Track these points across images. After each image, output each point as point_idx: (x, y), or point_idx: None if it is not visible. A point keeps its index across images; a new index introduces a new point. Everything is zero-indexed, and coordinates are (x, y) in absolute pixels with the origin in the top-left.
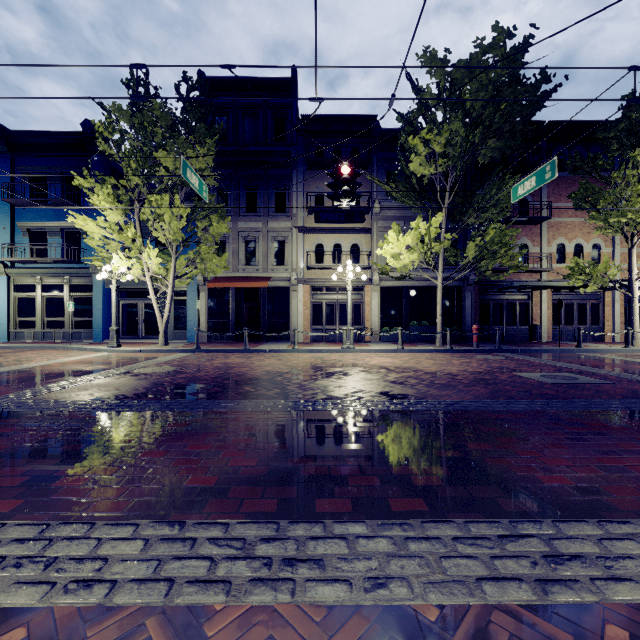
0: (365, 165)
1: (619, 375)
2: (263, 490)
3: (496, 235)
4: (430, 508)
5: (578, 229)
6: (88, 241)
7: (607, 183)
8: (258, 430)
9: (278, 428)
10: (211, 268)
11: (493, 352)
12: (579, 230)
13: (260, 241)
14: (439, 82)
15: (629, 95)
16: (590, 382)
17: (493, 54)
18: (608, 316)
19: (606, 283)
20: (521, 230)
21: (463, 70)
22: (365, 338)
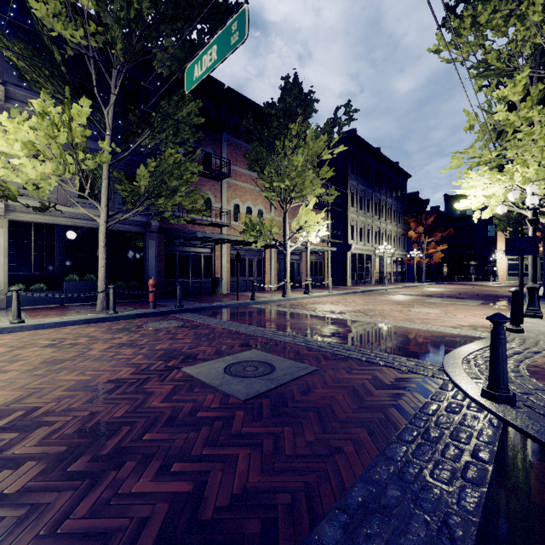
0: None
1: (307, 343)
2: None
3: (175, 166)
4: None
5: (249, 194)
6: None
7: (270, 154)
8: None
9: None
10: None
11: (173, 313)
12: (250, 195)
13: None
14: None
15: (286, 78)
16: (293, 375)
17: None
18: (268, 270)
19: (271, 240)
20: (205, 183)
21: None
22: None
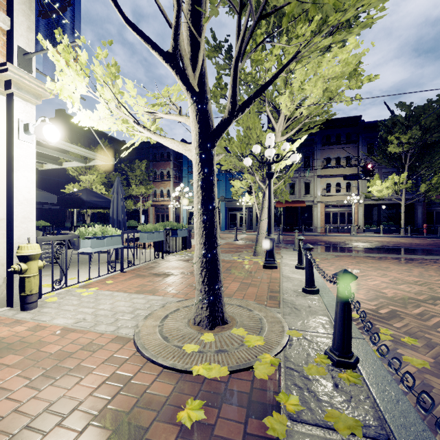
0: (355, 142)
1: None
2: (389, 253)
3: (438, 180)
4: (426, 255)
5: None
6: (232, 189)
7: None
8: (370, 249)
9: (374, 249)
10: (285, 199)
11: (436, 238)
12: None
13: (297, 183)
14: (406, 113)
15: None
16: None
17: (436, 104)
18: None
19: None
20: None
21: (420, 109)
22: None
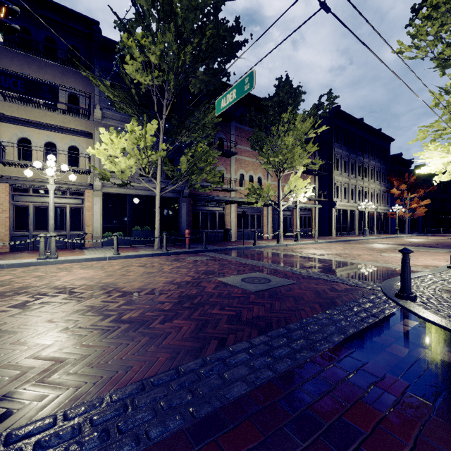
0: (85, 66)
1: (292, 270)
2: None
3: (203, 154)
4: None
5: (251, 165)
6: None
7: (267, 135)
8: None
9: None
10: None
11: (201, 252)
12: (251, 166)
13: None
14: None
15: (280, 79)
16: (281, 284)
17: None
18: (265, 223)
19: (268, 201)
20: (219, 160)
21: None
22: (85, 244)
